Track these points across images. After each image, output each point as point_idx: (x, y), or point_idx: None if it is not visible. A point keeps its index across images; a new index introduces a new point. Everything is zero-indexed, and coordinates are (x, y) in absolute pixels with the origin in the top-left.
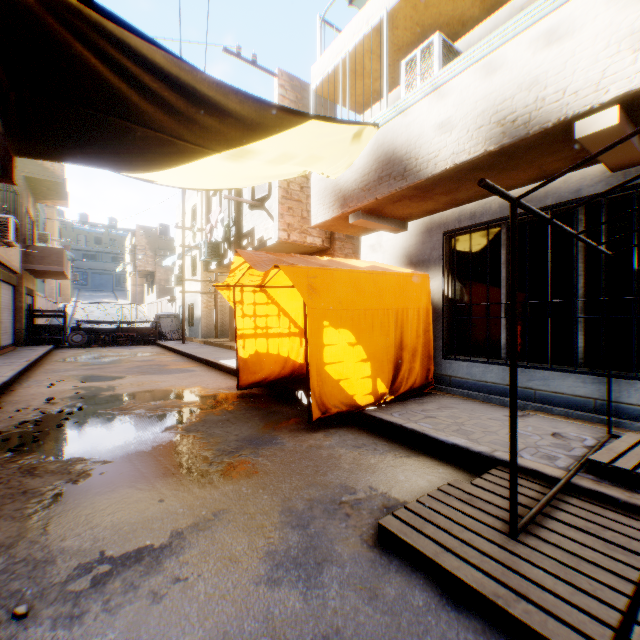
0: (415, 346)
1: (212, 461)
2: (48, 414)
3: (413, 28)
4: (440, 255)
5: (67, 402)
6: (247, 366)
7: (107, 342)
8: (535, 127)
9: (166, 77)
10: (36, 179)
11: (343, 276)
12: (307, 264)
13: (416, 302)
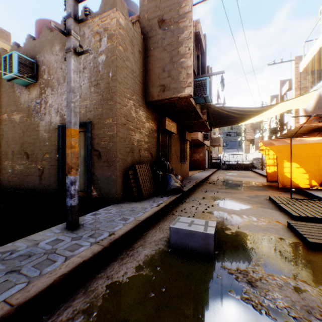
0: None
1: (247, 190)
2: (217, 181)
3: None
4: None
5: (221, 180)
6: (270, 175)
7: (233, 168)
8: None
9: (238, 110)
10: None
11: (292, 146)
12: (283, 143)
13: None
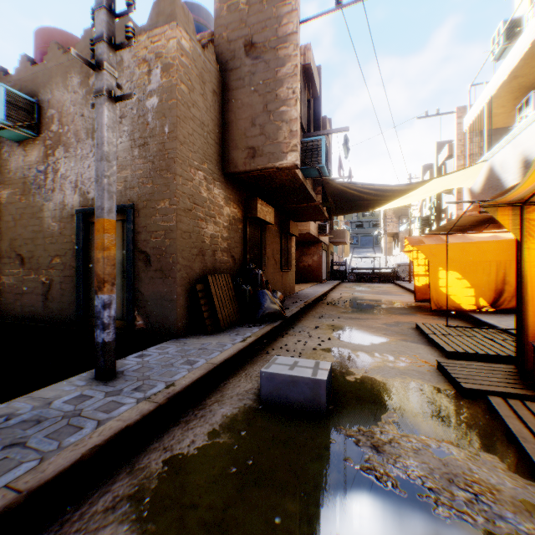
0: None
1: (384, 314)
2: (340, 300)
3: (516, 91)
4: None
5: (346, 298)
6: (420, 290)
7: (365, 280)
8: None
9: (372, 188)
10: None
11: (452, 246)
12: (438, 240)
13: None
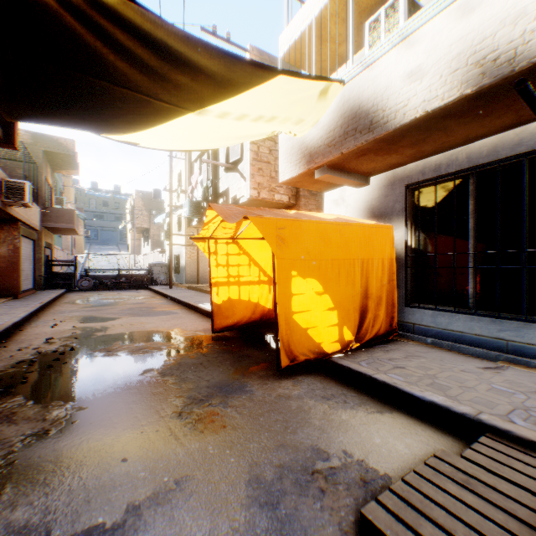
0: (380, 295)
1: (181, 411)
2: (44, 354)
3: None
4: (403, 207)
5: (63, 342)
6: (220, 311)
7: (109, 287)
8: (521, 63)
9: (138, 33)
10: (52, 153)
11: (311, 227)
12: (275, 216)
13: (381, 252)
